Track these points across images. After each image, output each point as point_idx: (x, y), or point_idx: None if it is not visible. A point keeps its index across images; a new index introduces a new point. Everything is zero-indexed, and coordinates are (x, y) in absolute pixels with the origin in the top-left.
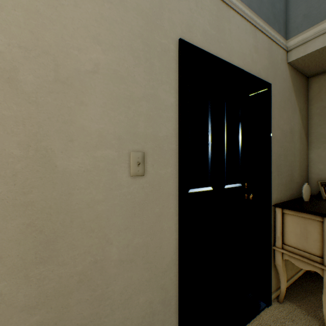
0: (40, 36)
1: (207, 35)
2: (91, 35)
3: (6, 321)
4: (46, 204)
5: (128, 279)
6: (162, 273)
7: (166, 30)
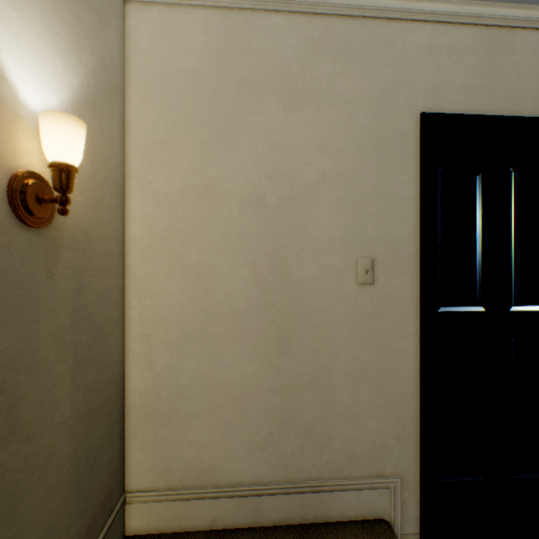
0: (279, 163)
1: (468, 90)
2: (318, 147)
3: (258, 394)
4: (283, 306)
5: (354, 395)
6: (396, 402)
7: (401, 109)
